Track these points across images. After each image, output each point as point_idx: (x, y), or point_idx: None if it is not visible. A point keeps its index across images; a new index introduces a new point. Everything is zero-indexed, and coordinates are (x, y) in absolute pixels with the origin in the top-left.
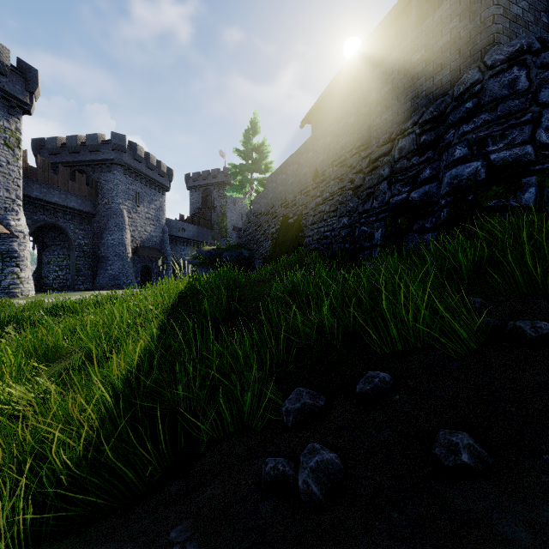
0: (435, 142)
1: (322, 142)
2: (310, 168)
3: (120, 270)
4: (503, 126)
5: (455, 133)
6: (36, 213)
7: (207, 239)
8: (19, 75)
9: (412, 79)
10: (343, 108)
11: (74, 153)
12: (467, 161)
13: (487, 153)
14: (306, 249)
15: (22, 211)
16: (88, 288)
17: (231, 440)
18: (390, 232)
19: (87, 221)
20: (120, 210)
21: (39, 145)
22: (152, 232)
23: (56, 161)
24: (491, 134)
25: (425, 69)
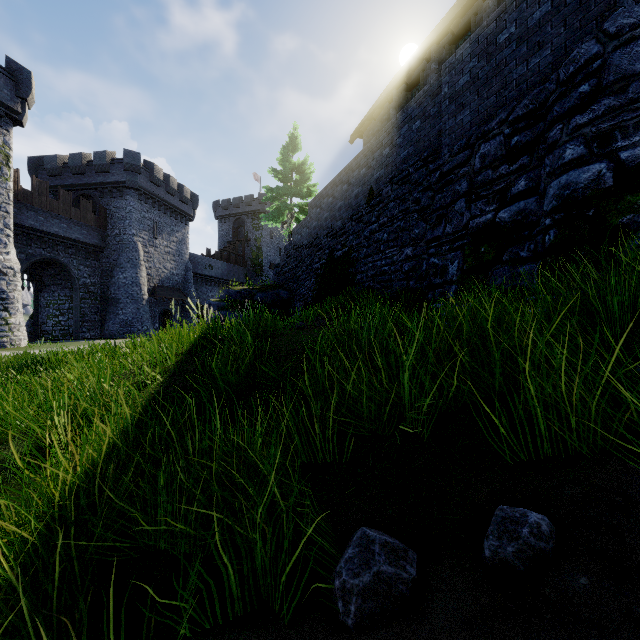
0: (532, 145)
1: (379, 155)
2: (363, 188)
3: (134, 315)
4: (637, 113)
5: (564, 128)
6: (31, 245)
7: (238, 278)
8: (8, 78)
9: (497, 65)
10: (405, 110)
11: (78, 174)
12: (584, 164)
13: (614, 152)
14: (358, 288)
15: (12, 243)
16: (96, 336)
17: (235, 638)
18: (470, 265)
19: (93, 256)
20: (134, 243)
21: (37, 165)
22: (172, 269)
23: (56, 184)
24: (620, 124)
25: (516, 51)
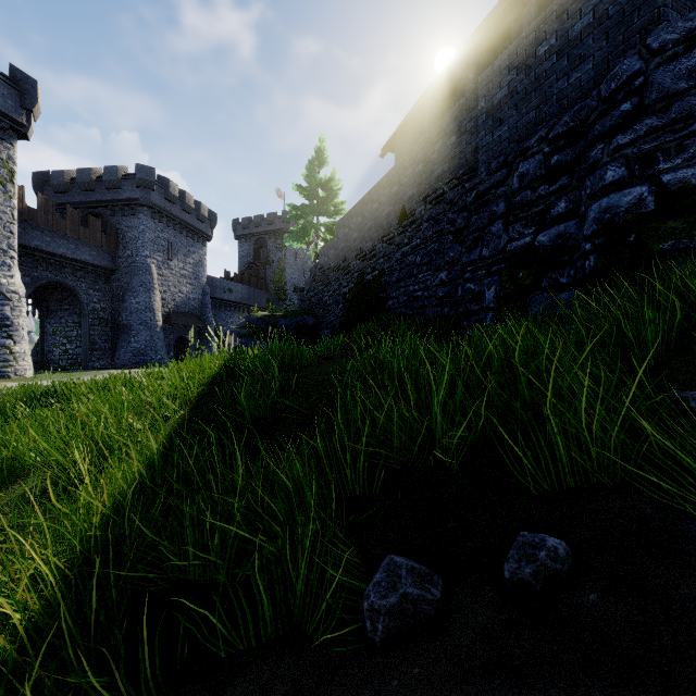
0: (572, 164)
1: (411, 172)
2: (395, 207)
3: (147, 343)
4: (680, 134)
5: (605, 148)
6: (36, 268)
7: (260, 303)
8: (12, 87)
9: (537, 79)
10: (440, 125)
11: (87, 190)
12: (625, 187)
13: (656, 174)
14: (390, 314)
15: (17, 265)
16: (106, 366)
17: (268, 658)
18: (508, 291)
19: (103, 279)
20: (147, 265)
21: (42, 180)
22: (189, 293)
23: (64, 202)
24: (663, 146)
25: (557, 65)
